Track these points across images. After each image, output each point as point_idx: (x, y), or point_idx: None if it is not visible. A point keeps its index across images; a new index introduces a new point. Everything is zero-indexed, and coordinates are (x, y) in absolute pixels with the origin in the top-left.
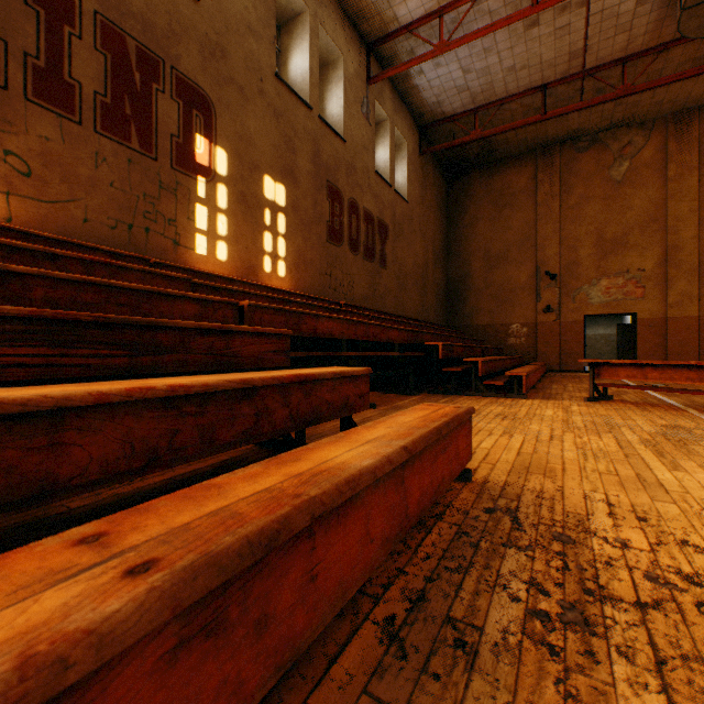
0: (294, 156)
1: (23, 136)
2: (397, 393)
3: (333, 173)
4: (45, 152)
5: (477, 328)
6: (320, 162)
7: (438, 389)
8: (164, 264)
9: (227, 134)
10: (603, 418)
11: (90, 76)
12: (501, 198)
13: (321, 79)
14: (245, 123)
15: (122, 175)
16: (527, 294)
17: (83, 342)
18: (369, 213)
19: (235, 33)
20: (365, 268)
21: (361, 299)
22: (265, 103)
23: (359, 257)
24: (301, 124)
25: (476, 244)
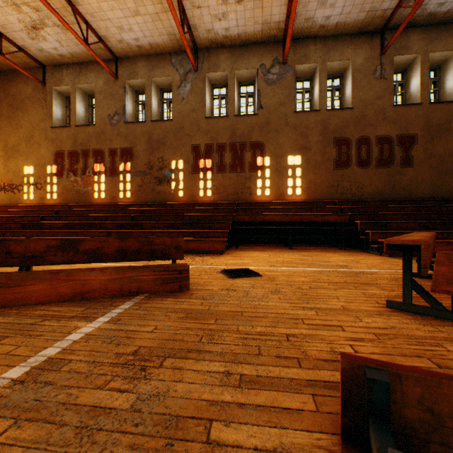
0: (306, 139)
1: (216, 181)
2: (339, 248)
3: (340, 131)
4: (220, 183)
5: None
6: (327, 131)
7: (361, 248)
8: (240, 202)
9: (269, 151)
10: (342, 261)
11: (228, 160)
12: None
13: (344, 78)
14: (278, 142)
15: (235, 180)
16: None
17: (188, 225)
18: (383, 137)
19: (273, 112)
20: (378, 174)
21: (372, 194)
22: (288, 127)
23: (369, 169)
24: (312, 122)
25: None
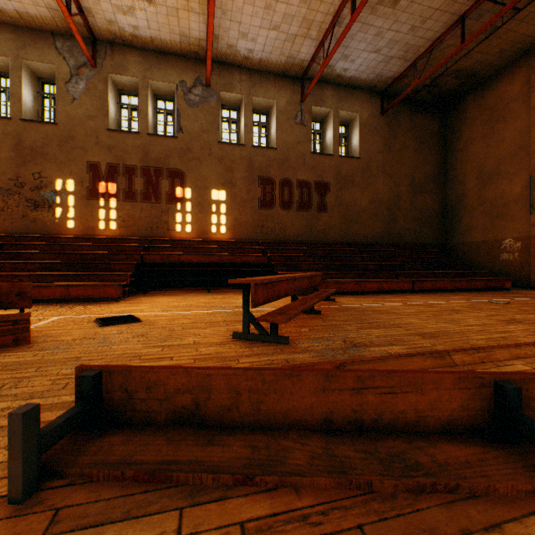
0: (232, 174)
1: (123, 211)
2: None
3: (265, 170)
4: (128, 213)
5: (471, 245)
6: (253, 169)
7: None
8: (155, 239)
9: (191, 181)
10: None
11: (140, 186)
12: (493, 113)
13: (270, 117)
14: (201, 172)
15: (149, 212)
16: (520, 206)
17: (75, 266)
18: (303, 182)
19: (196, 138)
20: (299, 216)
21: (294, 236)
22: (213, 158)
23: (292, 211)
24: (238, 156)
25: (470, 165)
